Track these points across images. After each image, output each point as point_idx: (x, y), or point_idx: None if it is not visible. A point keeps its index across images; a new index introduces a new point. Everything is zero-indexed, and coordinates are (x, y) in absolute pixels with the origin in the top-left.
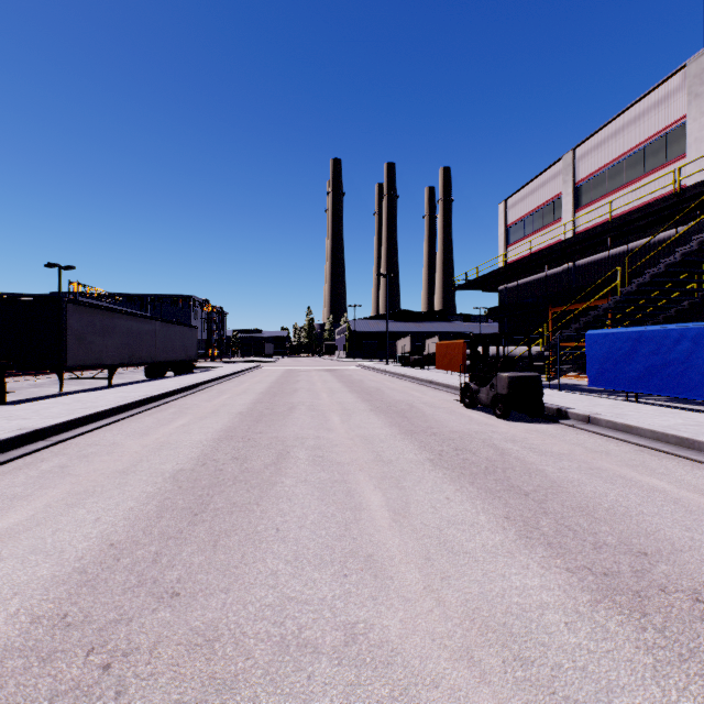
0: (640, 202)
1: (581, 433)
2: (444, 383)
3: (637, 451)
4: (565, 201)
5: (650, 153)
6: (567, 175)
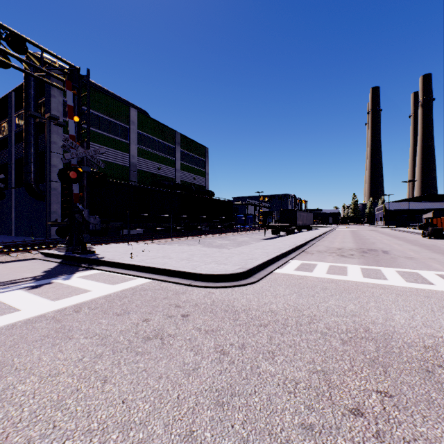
0: None
1: None
2: None
3: None
4: None
5: None
6: None
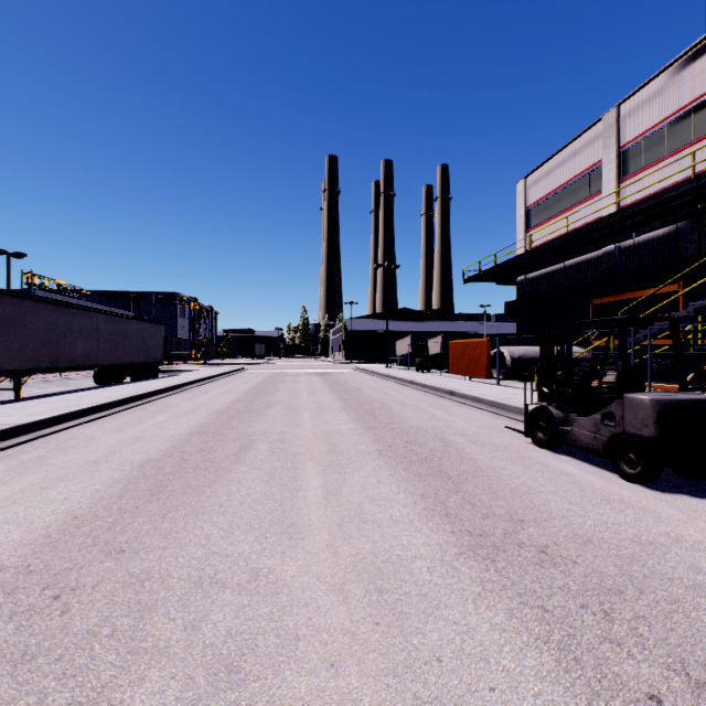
0: None
1: None
2: (474, 395)
3: None
4: (607, 170)
5: None
6: (608, 138)
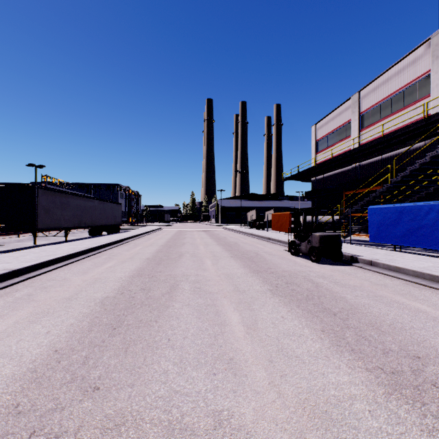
0: (401, 125)
1: (367, 272)
2: (278, 239)
3: (404, 284)
4: (354, 124)
5: (407, 94)
6: (354, 108)
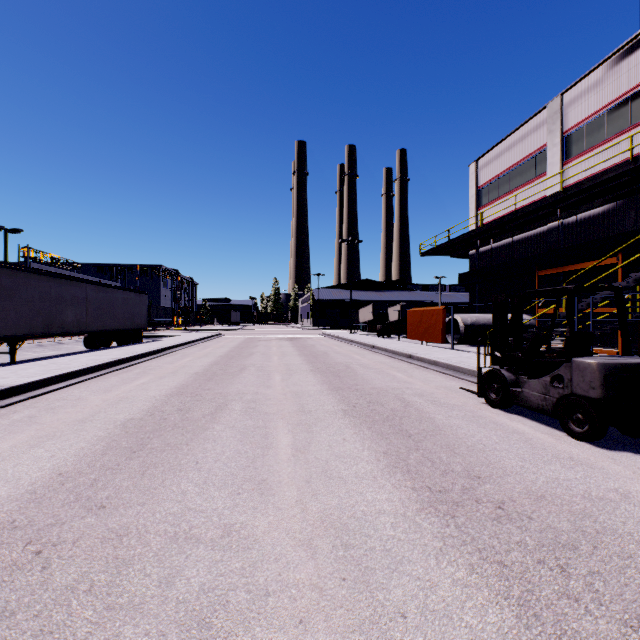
0: None
1: None
2: (430, 359)
3: None
4: (551, 153)
5: None
6: (553, 124)
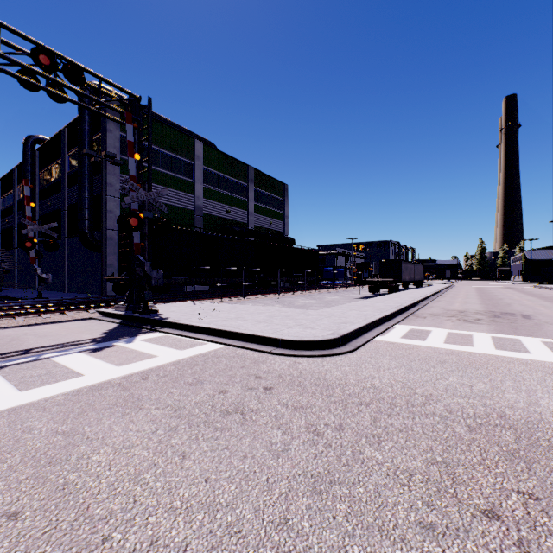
0: None
1: None
2: None
3: None
4: None
5: None
6: None
